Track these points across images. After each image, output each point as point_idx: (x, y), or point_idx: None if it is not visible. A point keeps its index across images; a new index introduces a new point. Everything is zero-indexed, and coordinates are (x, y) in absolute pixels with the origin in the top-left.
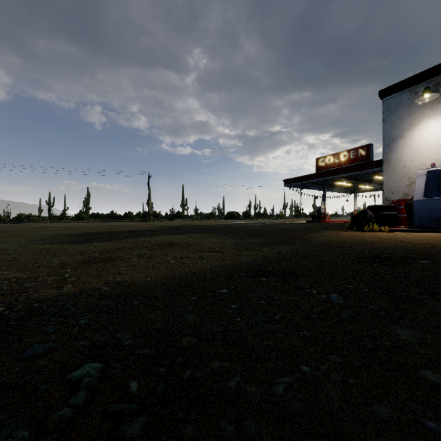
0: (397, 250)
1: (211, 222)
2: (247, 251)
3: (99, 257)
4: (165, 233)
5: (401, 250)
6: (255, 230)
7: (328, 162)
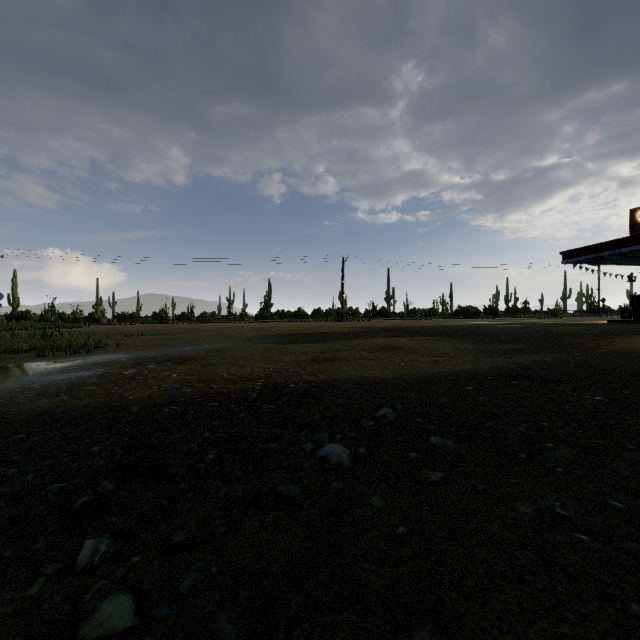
0: None
1: (434, 322)
2: (493, 358)
3: (323, 357)
4: (375, 336)
5: None
6: (506, 334)
7: None
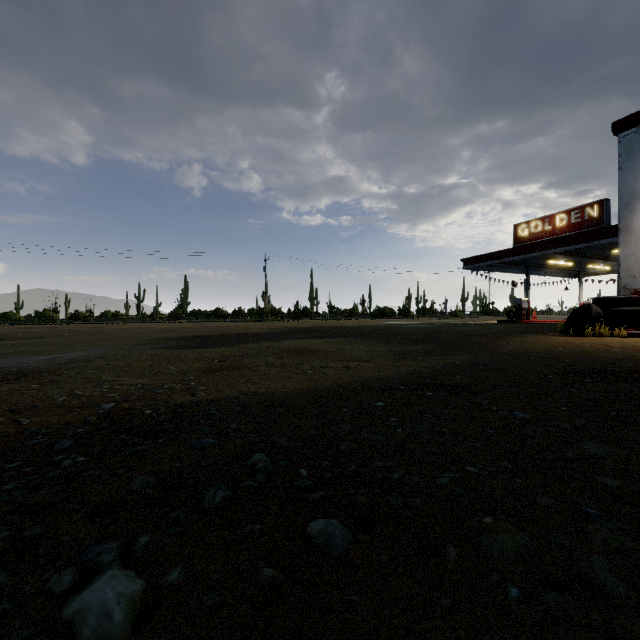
0: (630, 363)
1: (353, 322)
2: (406, 361)
3: (220, 365)
4: (292, 338)
5: (636, 363)
6: (417, 334)
7: (533, 230)
